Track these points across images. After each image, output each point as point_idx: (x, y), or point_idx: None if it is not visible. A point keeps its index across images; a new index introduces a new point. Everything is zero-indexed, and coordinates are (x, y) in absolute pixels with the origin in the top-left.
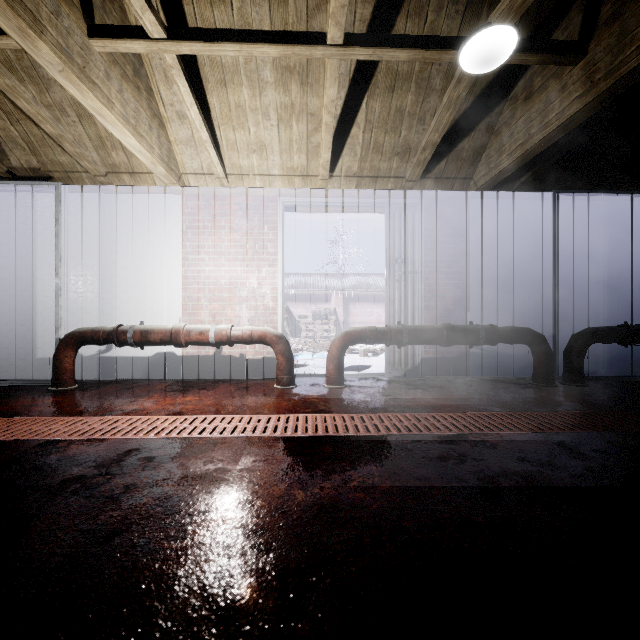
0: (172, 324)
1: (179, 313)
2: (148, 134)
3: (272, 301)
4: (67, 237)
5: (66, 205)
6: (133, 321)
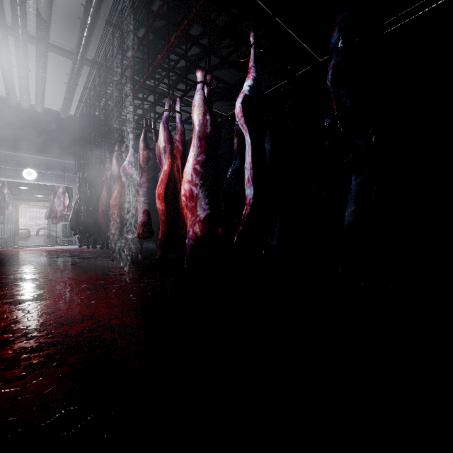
0: None
1: None
2: None
3: (26, 223)
4: None
5: None
6: None
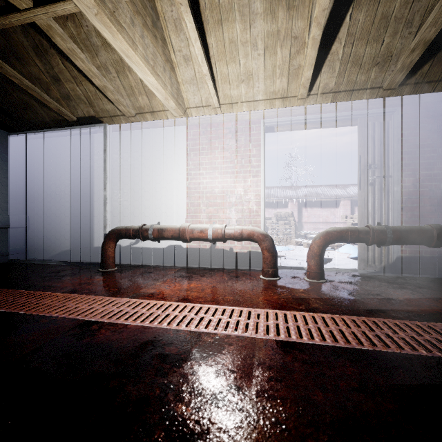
0: (179, 224)
1: (184, 215)
2: (163, 74)
3: (255, 205)
4: (111, 162)
5: (110, 140)
6: (153, 221)
